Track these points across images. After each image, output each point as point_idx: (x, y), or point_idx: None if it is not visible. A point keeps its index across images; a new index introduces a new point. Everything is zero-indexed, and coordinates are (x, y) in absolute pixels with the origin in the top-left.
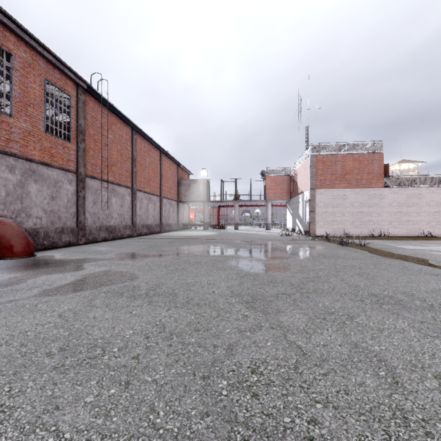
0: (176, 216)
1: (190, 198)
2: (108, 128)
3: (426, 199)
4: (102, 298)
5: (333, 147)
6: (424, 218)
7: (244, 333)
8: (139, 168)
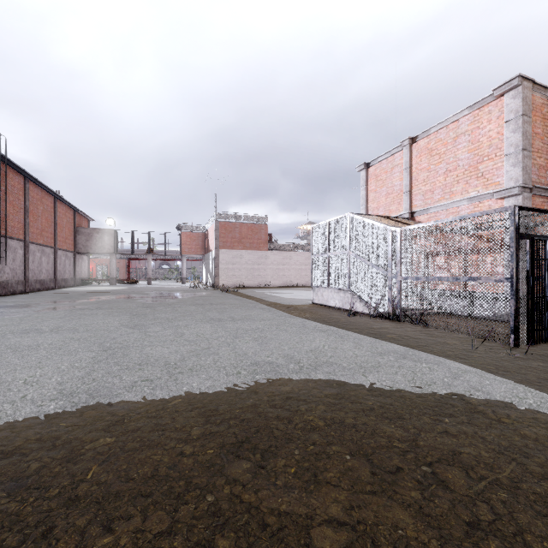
0: (73, 269)
1: (92, 250)
2: (1, 180)
3: (294, 260)
4: (75, 310)
5: (233, 216)
6: (293, 273)
7: (142, 310)
8: (32, 218)
